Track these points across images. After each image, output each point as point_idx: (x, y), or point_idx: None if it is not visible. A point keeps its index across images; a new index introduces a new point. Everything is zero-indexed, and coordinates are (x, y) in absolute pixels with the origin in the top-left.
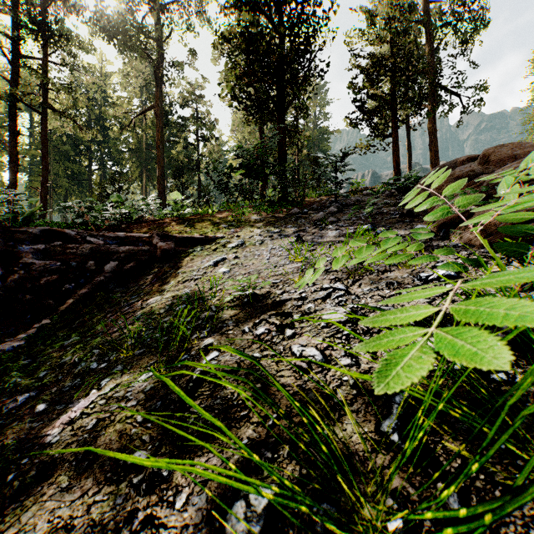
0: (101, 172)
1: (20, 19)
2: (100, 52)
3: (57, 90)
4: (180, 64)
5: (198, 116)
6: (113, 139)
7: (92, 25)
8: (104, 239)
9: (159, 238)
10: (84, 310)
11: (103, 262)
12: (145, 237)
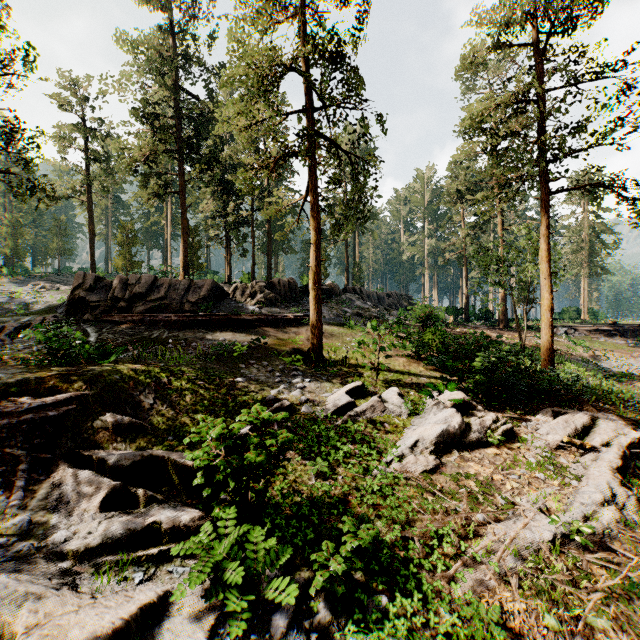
0: None
1: None
2: None
3: None
4: None
5: None
6: None
7: None
8: None
9: None
10: None
11: None
12: None
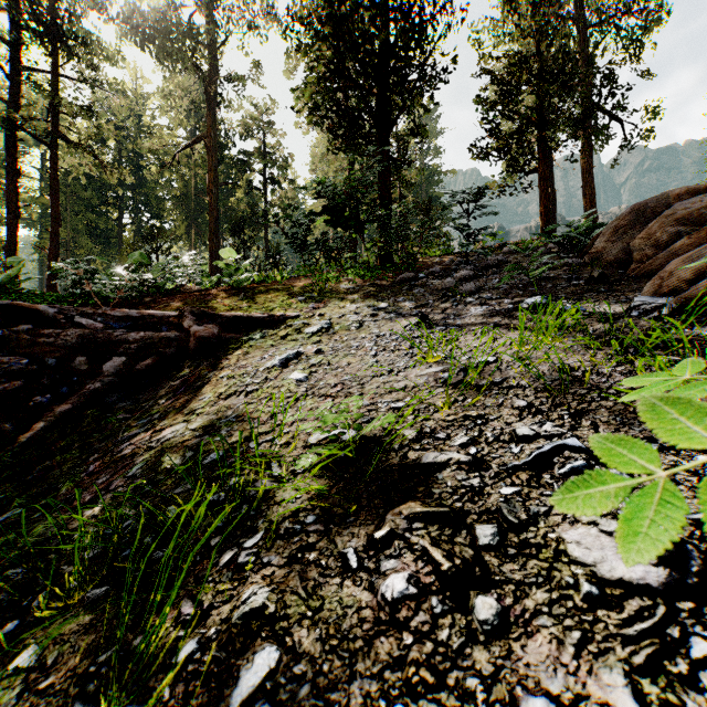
0: (135, 227)
1: (20, 15)
2: (134, 67)
3: (71, 113)
4: (240, 78)
5: (264, 150)
6: (152, 183)
7: (119, 25)
8: (105, 319)
9: (194, 318)
10: (58, 444)
11: (102, 358)
12: (172, 316)
